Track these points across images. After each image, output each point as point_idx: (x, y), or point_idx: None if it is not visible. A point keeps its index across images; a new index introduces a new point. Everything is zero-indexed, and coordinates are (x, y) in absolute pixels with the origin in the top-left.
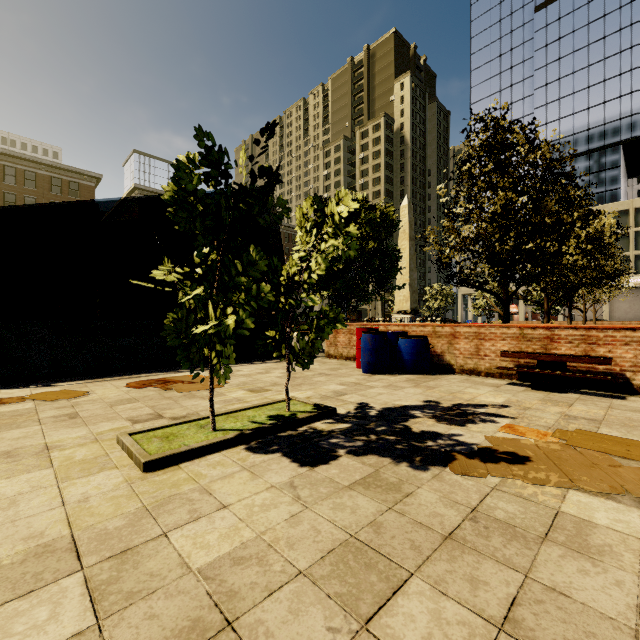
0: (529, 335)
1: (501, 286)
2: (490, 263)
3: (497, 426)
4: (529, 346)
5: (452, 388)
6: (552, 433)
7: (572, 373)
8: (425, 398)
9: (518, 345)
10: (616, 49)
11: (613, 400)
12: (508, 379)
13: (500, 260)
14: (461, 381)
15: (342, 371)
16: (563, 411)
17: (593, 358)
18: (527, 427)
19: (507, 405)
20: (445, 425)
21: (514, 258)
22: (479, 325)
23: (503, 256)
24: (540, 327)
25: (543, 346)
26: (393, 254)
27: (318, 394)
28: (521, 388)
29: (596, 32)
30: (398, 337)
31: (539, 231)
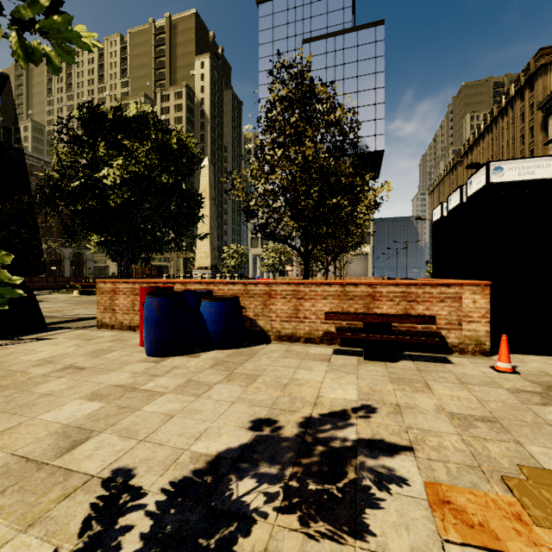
0: (351, 293)
1: (302, 242)
2: (293, 218)
3: (418, 501)
4: (351, 305)
5: (280, 373)
6: (523, 506)
7: (401, 336)
8: (251, 413)
9: (340, 304)
10: (350, 90)
11: (447, 366)
12: (330, 344)
13: (303, 215)
14: (284, 355)
15: (112, 356)
16: (438, 404)
17: (419, 318)
18: (464, 489)
19: (370, 405)
20: (330, 548)
21: (314, 215)
22: (298, 282)
23: (305, 212)
24: (362, 283)
25: (365, 305)
26: (194, 197)
27: (6, 456)
28: (353, 359)
29: (339, 74)
30: (201, 299)
31: (335, 191)
